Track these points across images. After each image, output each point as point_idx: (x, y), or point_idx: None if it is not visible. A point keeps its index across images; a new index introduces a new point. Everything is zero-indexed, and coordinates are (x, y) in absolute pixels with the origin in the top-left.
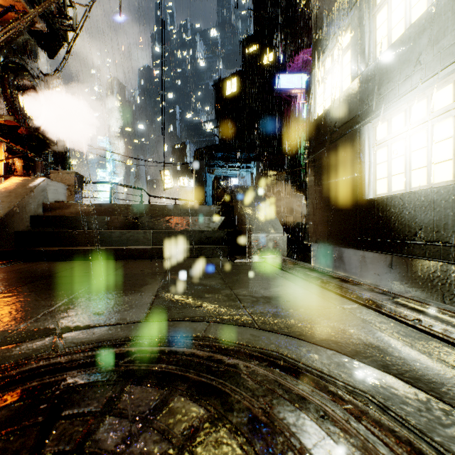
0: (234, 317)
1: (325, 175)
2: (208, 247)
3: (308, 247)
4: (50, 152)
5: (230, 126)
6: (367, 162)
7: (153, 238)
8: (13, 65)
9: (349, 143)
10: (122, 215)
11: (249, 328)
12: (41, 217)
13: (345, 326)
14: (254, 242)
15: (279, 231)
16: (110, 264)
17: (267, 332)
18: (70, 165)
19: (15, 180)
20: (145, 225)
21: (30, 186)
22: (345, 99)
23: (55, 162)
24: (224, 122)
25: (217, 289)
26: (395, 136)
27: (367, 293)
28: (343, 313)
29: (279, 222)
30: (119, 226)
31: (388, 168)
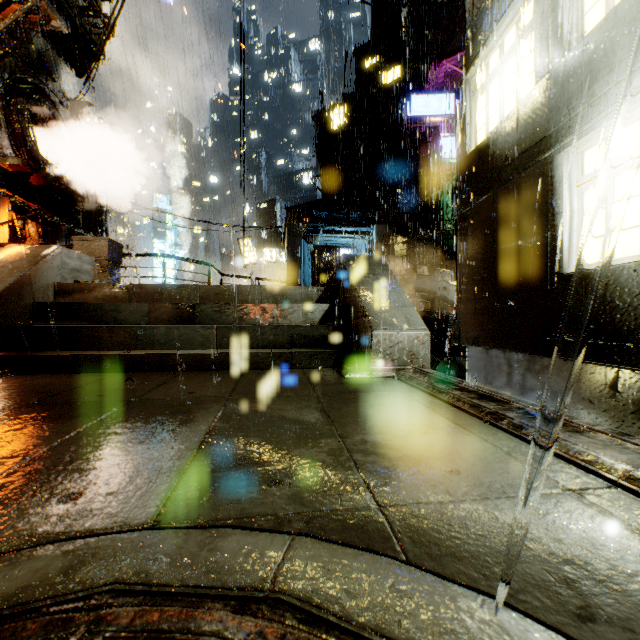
0: (347, 518)
1: (490, 238)
2: (303, 352)
3: (457, 351)
4: (78, 212)
5: (338, 175)
6: (566, 212)
7: (217, 337)
8: (25, 85)
9: (533, 183)
10: (173, 301)
11: (384, 558)
12: (49, 304)
13: (617, 560)
14: (377, 345)
15: (417, 326)
16: (145, 379)
17: (429, 577)
18: (107, 230)
19: (13, 249)
20: (206, 317)
21: (35, 258)
22: (526, 111)
23: (86, 226)
24: (329, 169)
25: (313, 436)
26: (622, 163)
27: (618, 455)
28: (588, 510)
29: (416, 312)
30: (166, 318)
31: (607, 220)
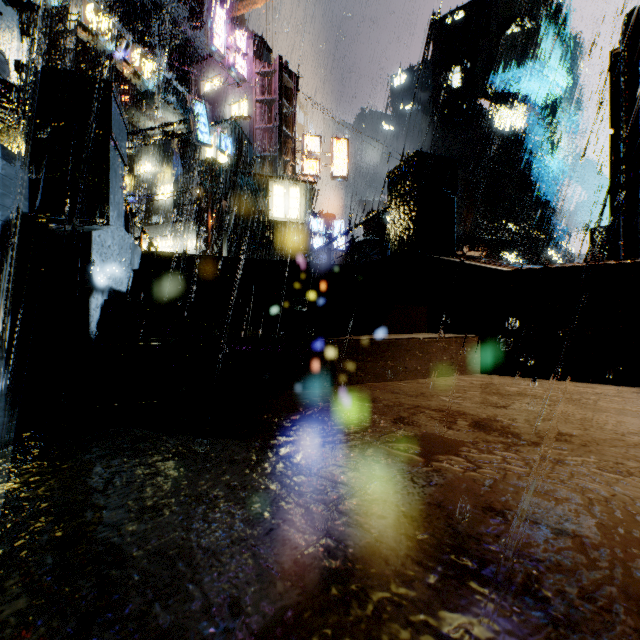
0: None
1: None
2: None
3: None
4: None
5: None
6: None
7: None
8: None
9: None
10: None
11: None
12: None
13: None
14: None
15: None
16: None
17: None
18: None
19: None
20: None
21: None
22: None
23: None
24: None
25: None
26: None
27: None
28: None
29: None
30: None
31: None
